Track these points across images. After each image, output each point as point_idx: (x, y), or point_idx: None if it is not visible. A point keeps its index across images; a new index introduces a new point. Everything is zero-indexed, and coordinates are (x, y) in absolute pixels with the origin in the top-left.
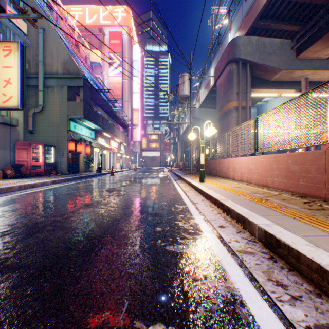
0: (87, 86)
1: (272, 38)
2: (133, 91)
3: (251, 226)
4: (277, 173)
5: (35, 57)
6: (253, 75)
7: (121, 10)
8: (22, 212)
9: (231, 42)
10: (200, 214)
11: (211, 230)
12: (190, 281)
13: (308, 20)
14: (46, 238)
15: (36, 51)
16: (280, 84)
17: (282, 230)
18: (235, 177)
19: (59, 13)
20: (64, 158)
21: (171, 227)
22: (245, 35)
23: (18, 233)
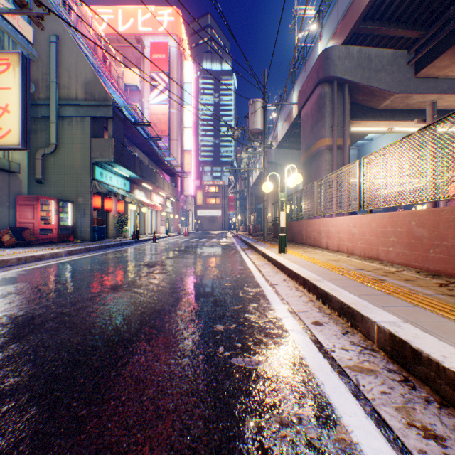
0: (119, 116)
1: (381, 49)
2: (184, 125)
3: (365, 325)
4: (393, 240)
5: (45, 76)
6: (353, 102)
7: (167, 12)
8: (14, 298)
9: (322, 55)
10: (282, 301)
11: (301, 328)
12: (274, 428)
13: (432, 23)
14: (41, 343)
15: (47, 67)
16: (391, 113)
17: (420, 333)
18: (330, 246)
19: (80, 16)
20: (86, 218)
21: (240, 325)
22: (343, 44)
23: (0, 335)
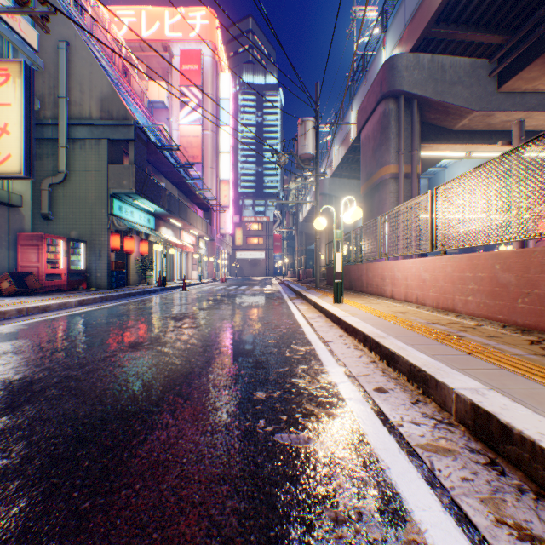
0: (142, 139)
1: (457, 57)
2: (220, 149)
3: (440, 393)
4: (473, 287)
5: (53, 90)
6: (423, 121)
7: (200, 14)
8: (11, 358)
9: (386, 64)
10: (338, 363)
11: (360, 396)
12: (327, 527)
13: (518, 26)
14: (40, 415)
15: (55, 79)
16: (469, 135)
17: (510, 403)
18: (396, 294)
19: (95, 18)
20: (102, 261)
21: (286, 392)
22: (411, 52)
23: None
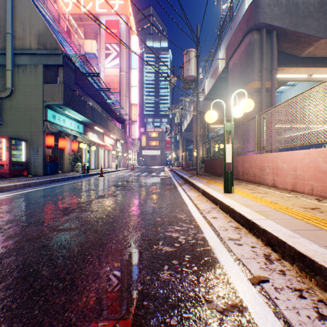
0: (70, 66)
1: None
2: (131, 84)
3: None
4: None
5: (3, 29)
6: (278, 50)
7: None
8: None
9: (252, 4)
10: None
11: None
12: None
13: None
14: None
15: (4, 20)
16: (312, 60)
17: None
18: (279, 184)
19: None
20: (39, 155)
21: None
22: None
23: None
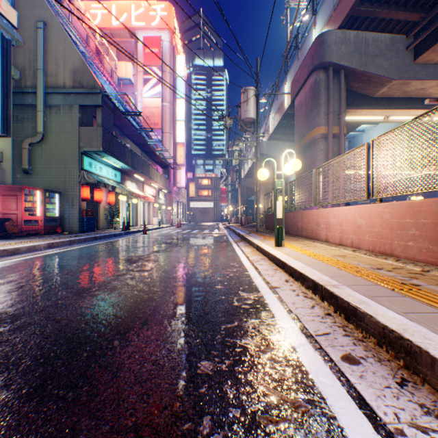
0: (108, 105)
1: (378, 33)
2: (177, 118)
3: None
4: (414, 233)
5: (33, 64)
6: (348, 89)
7: (160, 7)
8: None
9: (317, 40)
10: (290, 315)
11: (328, 370)
12: None
13: (433, 5)
14: None
15: (34, 54)
16: (388, 101)
17: None
18: (330, 238)
19: (72, 8)
20: (74, 209)
21: (236, 362)
22: (339, 29)
23: None
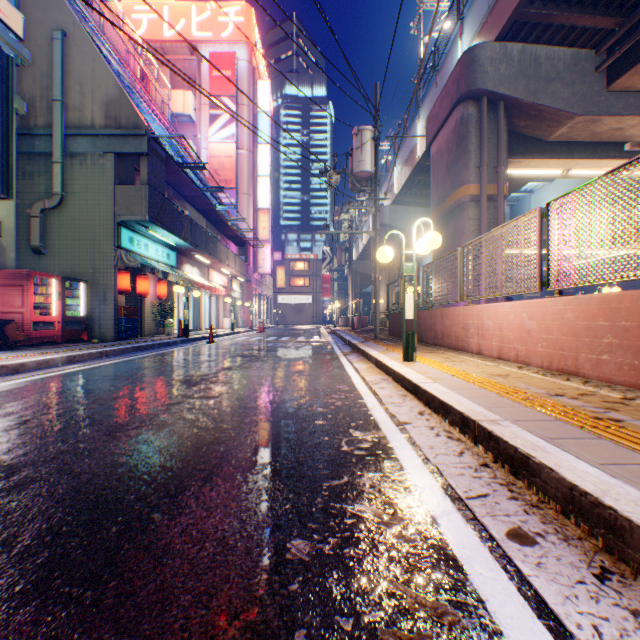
0: (158, 153)
1: (555, 47)
2: (258, 172)
3: None
4: (611, 342)
5: (46, 92)
6: (510, 130)
7: (233, 10)
8: None
9: (465, 57)
10: (427, 467)
11: (488, 555)
12: None
13: (635, 5)
14: None
15: (48, 78)
16: (568, 147)
17: None
18: (485, 349)
19: (105, 10)
20: (107, 306)
21: (346, 541)
22: (497, 41)
23: None
